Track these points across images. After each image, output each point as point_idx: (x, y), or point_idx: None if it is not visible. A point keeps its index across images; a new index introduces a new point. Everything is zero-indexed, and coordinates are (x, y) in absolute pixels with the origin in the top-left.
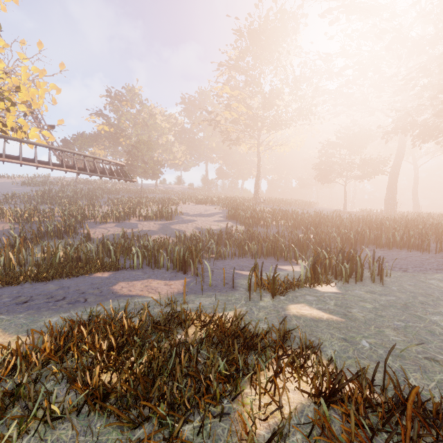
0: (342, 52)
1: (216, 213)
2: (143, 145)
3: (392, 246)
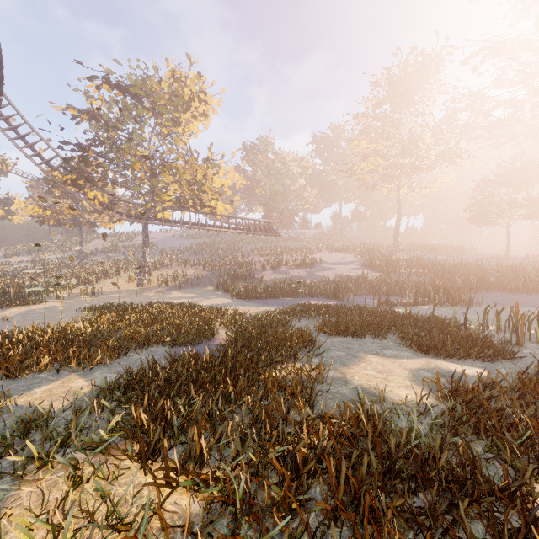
0: (497, 84)
1: (352, 261)
2: (279, 196)
3: (517, 290)
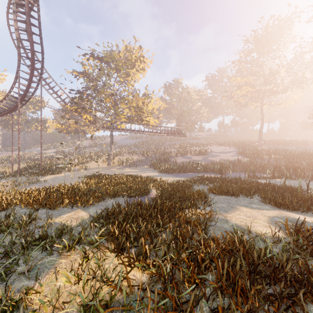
0: None
1: (231, 151)
2: (185, 113)
3: None
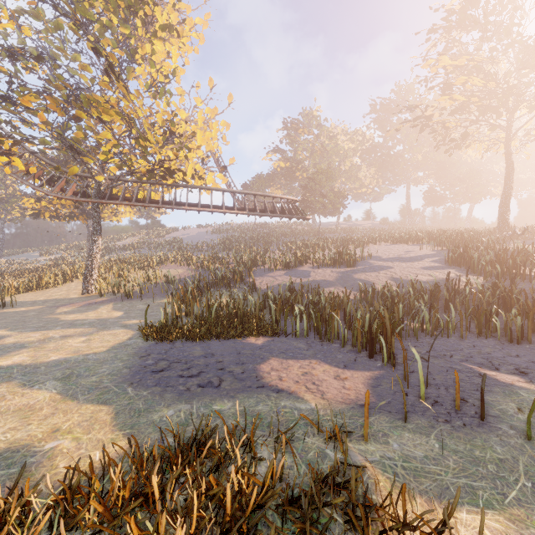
0: None
1: (425, 256)
2: (321, 174)
3: None
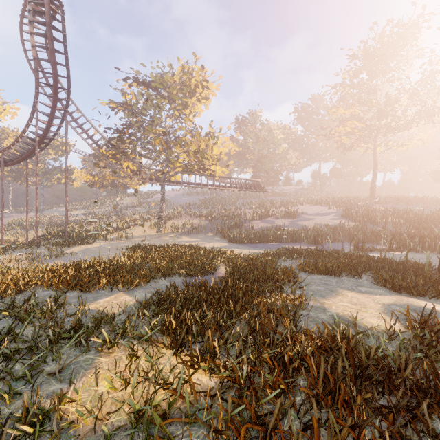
0: None
1: (331, 213)
2: (266, 159)
3: None
